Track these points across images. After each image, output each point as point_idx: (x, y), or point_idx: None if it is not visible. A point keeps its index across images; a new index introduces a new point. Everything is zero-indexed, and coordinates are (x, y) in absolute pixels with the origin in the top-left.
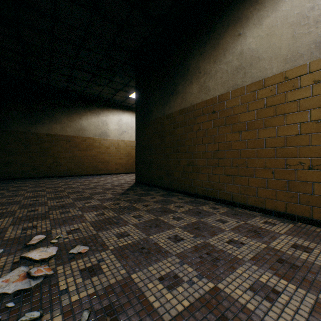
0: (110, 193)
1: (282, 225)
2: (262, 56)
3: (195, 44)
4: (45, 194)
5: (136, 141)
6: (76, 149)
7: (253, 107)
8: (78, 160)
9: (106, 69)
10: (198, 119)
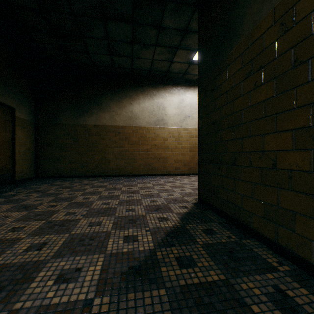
0: (107, 255)
1: None
2: None
3: None
4: (2, 225)
5: (199, 115)
6: (127, 142)
7: None
8: (129, 156)
9: None
10: None
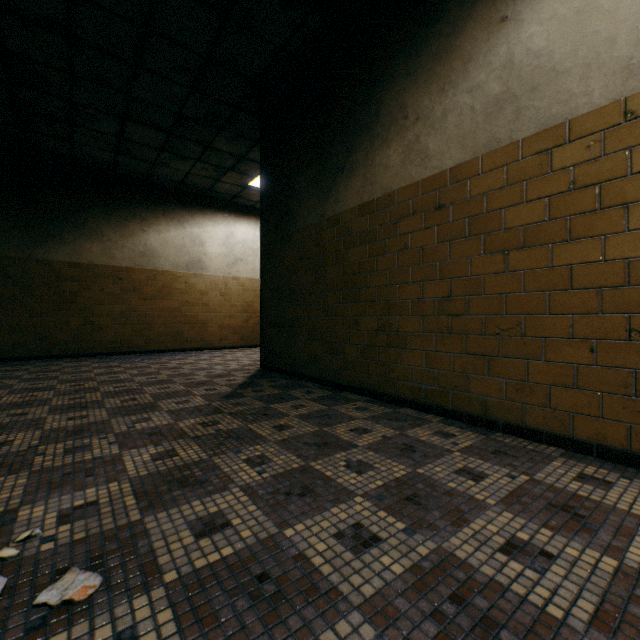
0: (201, 395)
1: (627, 486)
2: (564, 65)
3: (396, 53)
4: (49, 399)
5: (263, 277)
6: (136, 295)
7: (540, 190)
8: (141, 319)
9: (197, 122)
10: (403, 225)
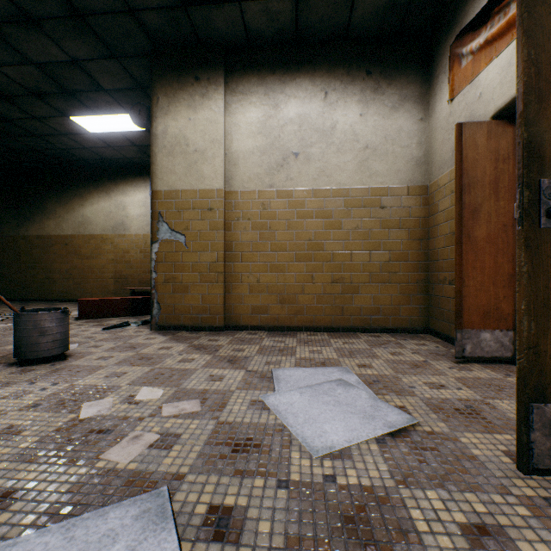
0: None
1: None
2: (94, 223)
3: (53, 192)
4: None
5: None
6: None
7: (90, 247)
8: None
9: None
10: (56, 246)
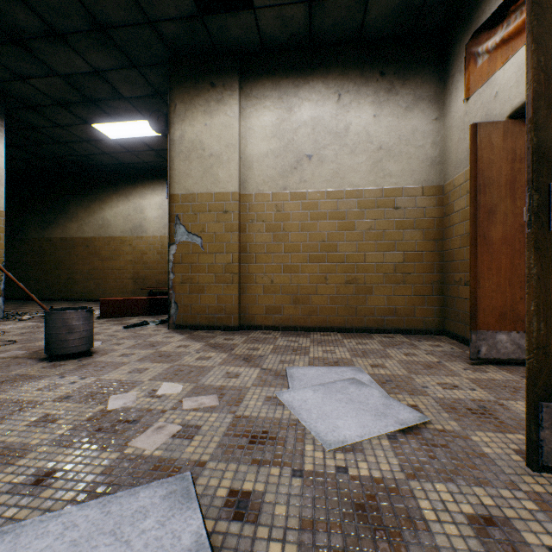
0: None
1: None
2: (113, 225)
3: (75, 196)
4: None
5: None
6: None
7: (109, 249)
8: None
9: None
10: (78, 248)
